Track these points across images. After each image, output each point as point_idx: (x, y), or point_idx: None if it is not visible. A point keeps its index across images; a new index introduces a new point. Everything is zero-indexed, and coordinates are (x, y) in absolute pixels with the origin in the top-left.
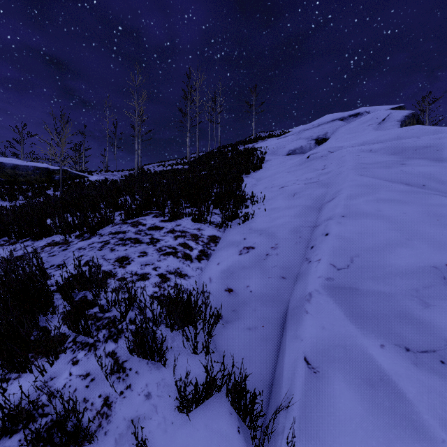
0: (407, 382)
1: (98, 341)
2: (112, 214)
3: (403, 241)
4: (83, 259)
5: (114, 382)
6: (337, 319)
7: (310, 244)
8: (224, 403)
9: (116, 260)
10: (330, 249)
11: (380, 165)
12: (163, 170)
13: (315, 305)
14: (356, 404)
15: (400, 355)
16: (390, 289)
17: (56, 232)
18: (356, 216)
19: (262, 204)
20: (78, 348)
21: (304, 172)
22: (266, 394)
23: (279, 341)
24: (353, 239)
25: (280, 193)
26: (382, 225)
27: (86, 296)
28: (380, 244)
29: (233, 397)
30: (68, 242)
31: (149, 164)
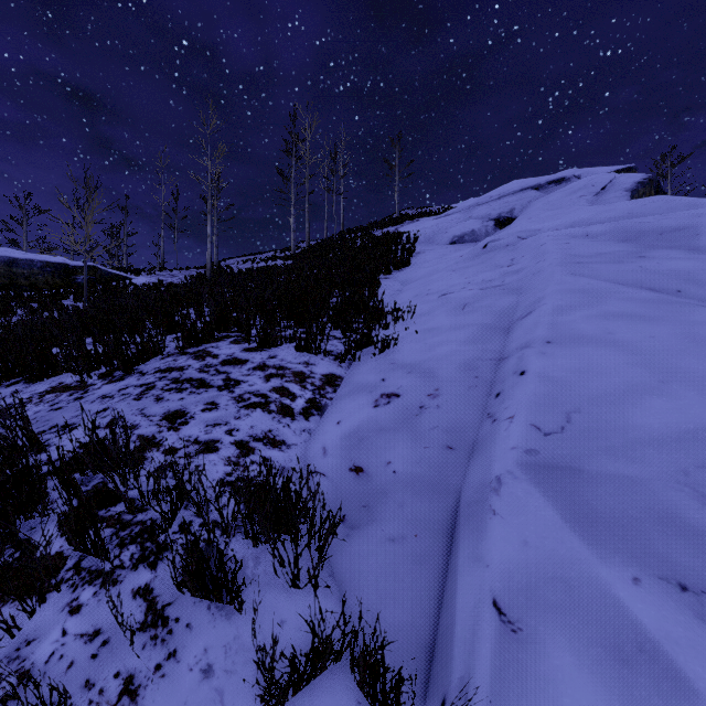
0: (691, 656)
1: (120, 566)
2: (161, 338)
3: (654, 384)
4: (107, 415)
5: (145, 646)
6: (550, 527)
7: (494, 390)
8: (347, 682)
9: (165, 418)
10: (529, 399)
11: (604, 258)
12: (253, 268)
13: (508, 500)
14: (597, 699)
15: (671, 600)
16: (638, 470)
17: (68, 369)
18: (571, 341)
19: (412, 322)
20: (83, 580)
21: (480, 270)
22: (423, 666)
23: (444, 564)
24: (569, 382)
25: (441, 305)
26: (616, 358)
27: (107, 482)
28: (615, 389)
29: (363, 675)
30: (86, 386)
31: (230, 258)
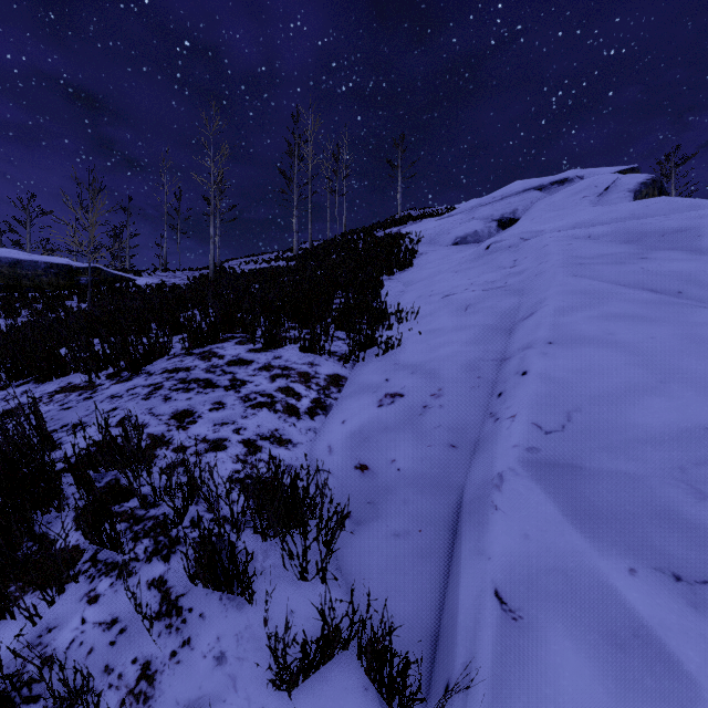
0: (683, 640)
1: (134, 559)
2: (168, 338)
3: (653, 384)
4: (117, 415)
5: (160, 634)
6: (550, 521)
7: (496, 390)
8: (354, 669)
9: (173, 417)
10: (530, 398)
11: (606, 259)
12: (255, 269)
13: (510, 496)
14: (593, 681)
15: (666, 589)
16: (636, 467)
17: (76, 370)
18: (572, 342)
19: (415, 323)
20: (100, 572)
21: (482, 271)
22: (427, 654)
23: (447, 558)
24: (570, 382)
25: (444, 306)
26: (616, 358)
27: (119, 479)
28: (615, 389)
29: (370, 662)
30: (95, 386)
31: (232, 259)
